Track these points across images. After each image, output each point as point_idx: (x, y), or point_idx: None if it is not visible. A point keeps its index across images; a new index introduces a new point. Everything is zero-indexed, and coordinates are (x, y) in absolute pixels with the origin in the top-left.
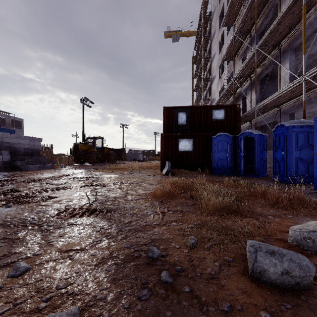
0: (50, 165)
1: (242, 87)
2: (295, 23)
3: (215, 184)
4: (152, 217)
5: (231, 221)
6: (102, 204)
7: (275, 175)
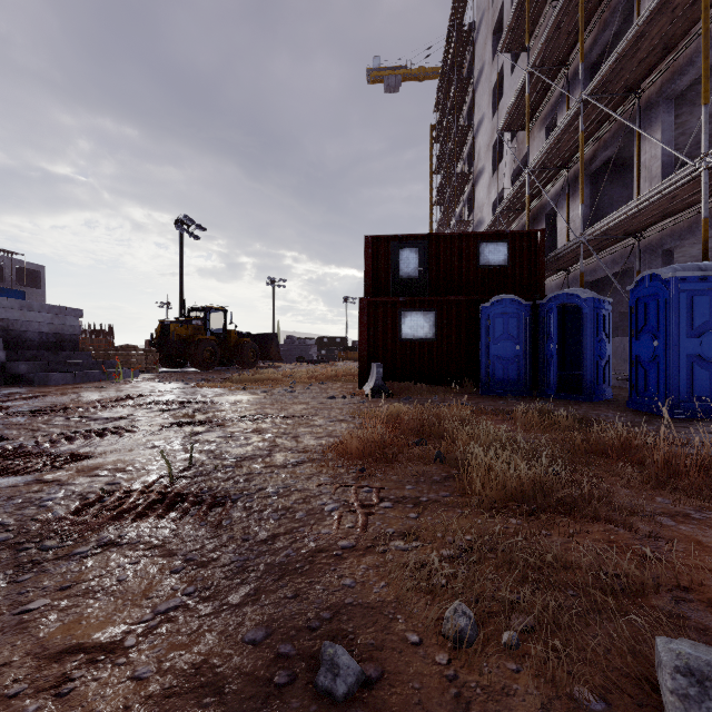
0: (100, 372)
1: (548, 193)
2: (678, 36)
3: (493, 419)
4: (335, 521)
5: (559, 534)
6: (204, 479)
7: (635, 396)
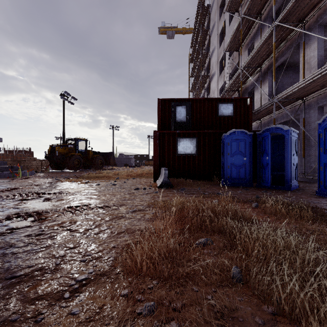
0: (8, 173)
1: (249, 81)
2: None
3: (246, 207)
4: None
5: None
6: None
7: (323, 188)
